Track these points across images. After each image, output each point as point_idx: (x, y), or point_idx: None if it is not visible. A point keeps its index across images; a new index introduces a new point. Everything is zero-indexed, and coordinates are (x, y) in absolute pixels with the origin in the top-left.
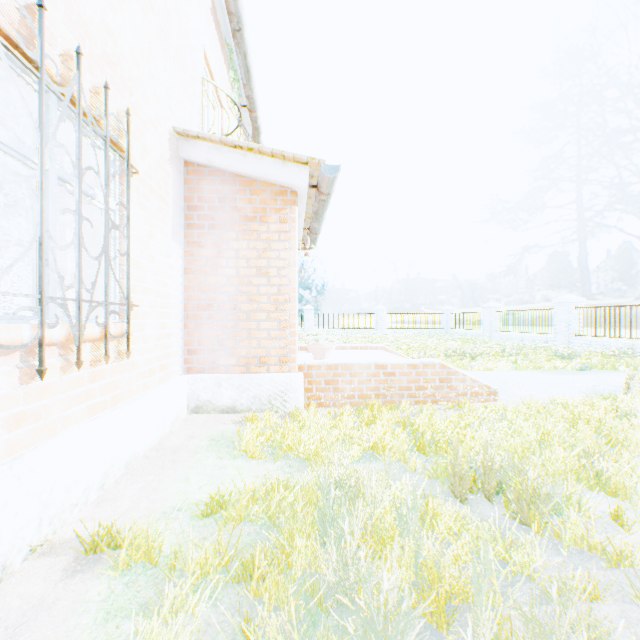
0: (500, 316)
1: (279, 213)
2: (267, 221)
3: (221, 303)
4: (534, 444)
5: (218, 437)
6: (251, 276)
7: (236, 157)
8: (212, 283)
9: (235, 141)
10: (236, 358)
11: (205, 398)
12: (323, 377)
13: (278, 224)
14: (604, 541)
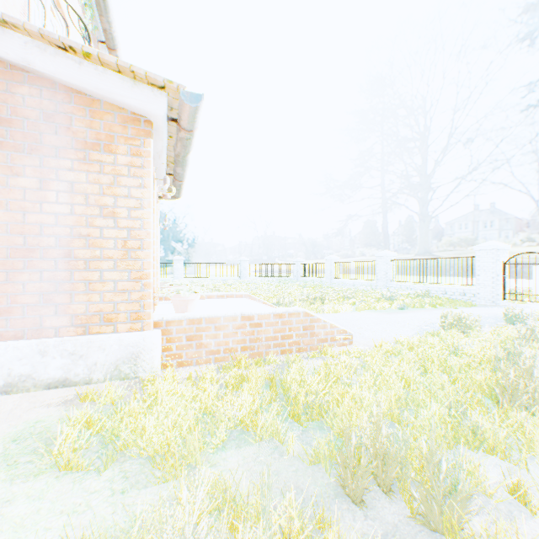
0: (338, 266)
1: (130, 143)
2: (114, 151)
3: (48, 248)
4: (400, 393)
5: (25, 434)
6: (92, 216)
7: (68, 63)
8: (34, 222)
9: (63, 38)
10: (70, 317)
11: (21, 372)
12: (185, 333)
13: (129, 156)
14: (523, 538)
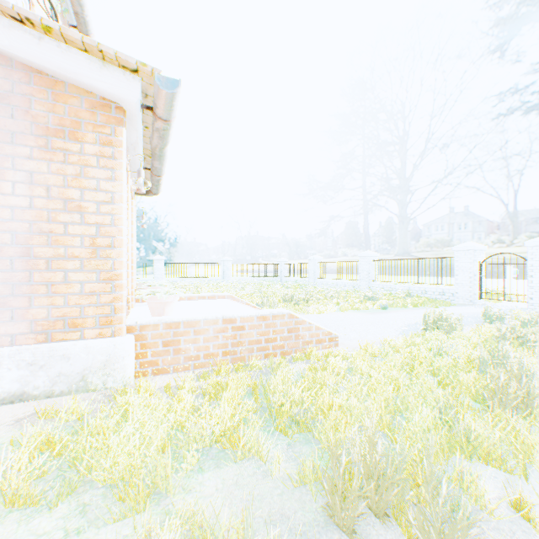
0: (321, 266)
1: (99, 131)
2: (81, 139)
3: (2, 245)
4: (388, 399)
5: None
6: (55, 210)
7: (25, 37)
8: None
9: (18, 7)
10: (29, 323)
11: None
12: (161, 338)
13: (98, 146)
14: None
